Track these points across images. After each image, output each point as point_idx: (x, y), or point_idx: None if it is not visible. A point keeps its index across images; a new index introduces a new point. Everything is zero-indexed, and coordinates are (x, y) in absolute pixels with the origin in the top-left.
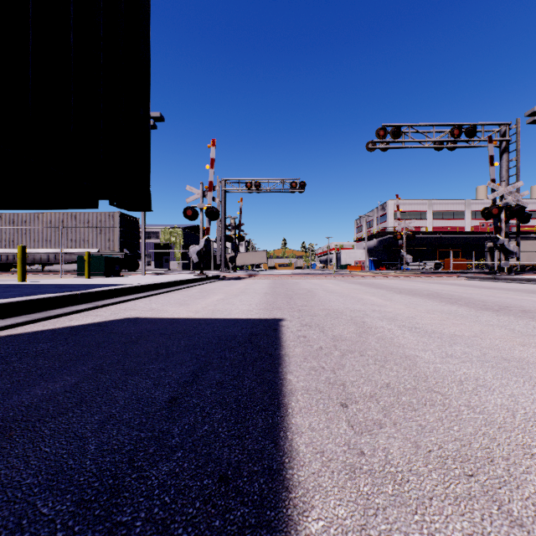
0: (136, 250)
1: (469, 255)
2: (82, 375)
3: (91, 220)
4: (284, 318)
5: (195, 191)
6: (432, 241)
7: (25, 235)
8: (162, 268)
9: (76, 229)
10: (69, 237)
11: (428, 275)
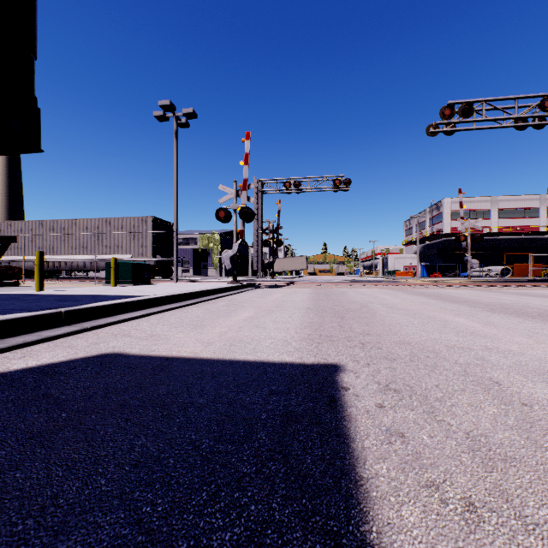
0: (169, 256)
1: (544, 259)
2: None
3: (125, 226)
4: (342, 364)
5: (228, 190)
6: (497, 244)
7: (64, 242)
8: (200, 274)
9: (111, 234)
10: (104, 243)
11: (506, 283)
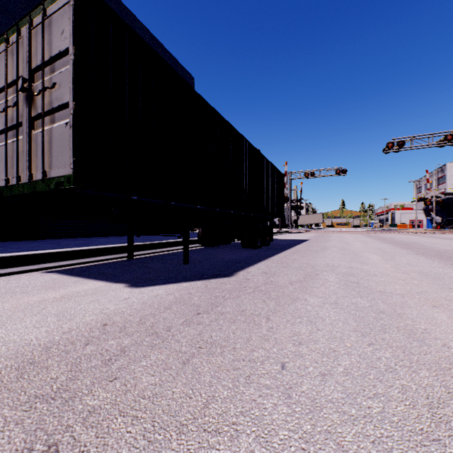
0: None
1: None
2: (278, 241)
3: None
4: (310, 239)
5: None
6: None
7: None
8: None
9: None
10: None
11: (433, 231)
